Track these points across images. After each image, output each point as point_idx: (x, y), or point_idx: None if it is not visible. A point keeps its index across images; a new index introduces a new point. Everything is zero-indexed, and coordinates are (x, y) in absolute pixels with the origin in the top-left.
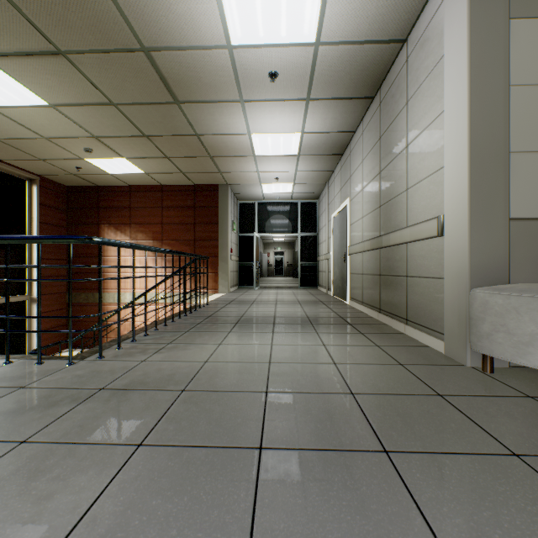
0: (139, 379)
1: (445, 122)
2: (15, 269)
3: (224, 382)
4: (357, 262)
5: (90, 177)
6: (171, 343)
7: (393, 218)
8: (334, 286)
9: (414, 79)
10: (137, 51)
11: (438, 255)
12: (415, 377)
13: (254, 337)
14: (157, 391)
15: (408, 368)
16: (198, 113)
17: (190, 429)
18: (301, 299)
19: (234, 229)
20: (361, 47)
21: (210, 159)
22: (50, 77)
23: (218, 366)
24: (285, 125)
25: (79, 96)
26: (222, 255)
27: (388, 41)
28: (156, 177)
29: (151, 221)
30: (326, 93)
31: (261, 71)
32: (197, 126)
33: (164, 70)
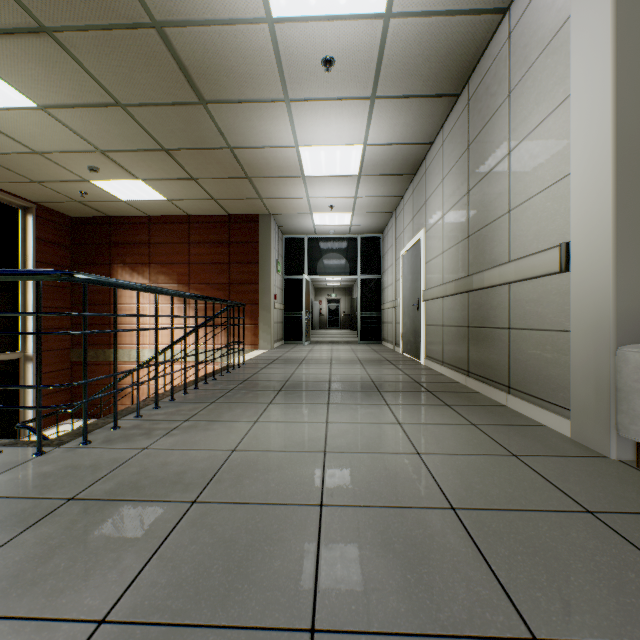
0: (132, 481)
1: (573, 110)
2: (4, 319)
3: (256, 487)
4: (435, 310)
5: (99, 205)
6: (188, 420)
7: (488, 250)
8: (403, 340)
9: (521, 60)
10: (146, 28)
11: (560, 298)
12: (541, 477)
13: (302, 411)
14: (154, 503)
15: (526, 462)
16: (231, 118)
17: (194, 583)
18: (362, 357)
19: (278, 271)
20: (447, 20)
21: (248, 181)
22: (35, 67)
23: (250, 459)
24: (343, 134)
25: (75, 93)
26: (263, 302)
27: (484, 11)
28: (181, 205)
29: (176, 260)
30: (397, 89)
31: (311, 57)
32: (229, 136)
33: (183, 55)
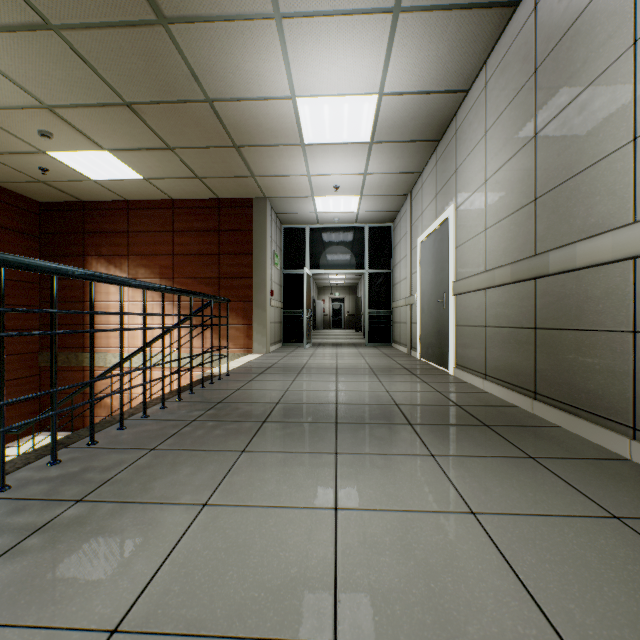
0: None
1: None
2: None
3: None
4: (473, 307)
5: (67, 187)
6: (83, 499)
7: (582, 211)
8: (422, 344)
9: None
10: None
11: None
12: None
13: (293, 473)
14: None
15: None
16: (204, 50)
17: None
18: (374, 365)
19: (275, 264)
20: None
21: (236, 151)
22: None
23: None
24: (353, 77)
25: None
26: (258, 299)
27: None
28: (162, 186)
29: (158, 251)
30: None
31: None
32: (206, 80)
33: None
